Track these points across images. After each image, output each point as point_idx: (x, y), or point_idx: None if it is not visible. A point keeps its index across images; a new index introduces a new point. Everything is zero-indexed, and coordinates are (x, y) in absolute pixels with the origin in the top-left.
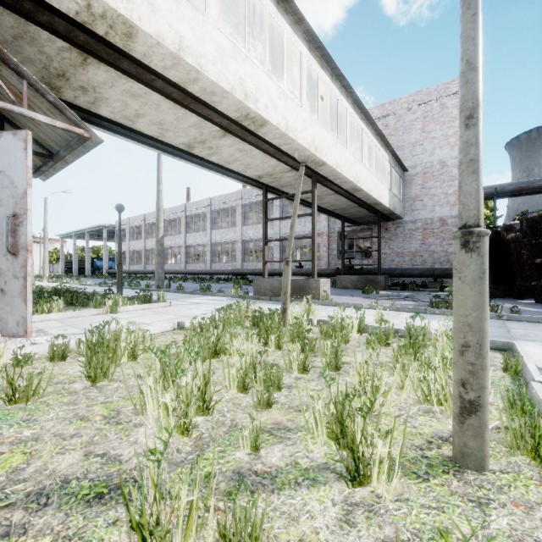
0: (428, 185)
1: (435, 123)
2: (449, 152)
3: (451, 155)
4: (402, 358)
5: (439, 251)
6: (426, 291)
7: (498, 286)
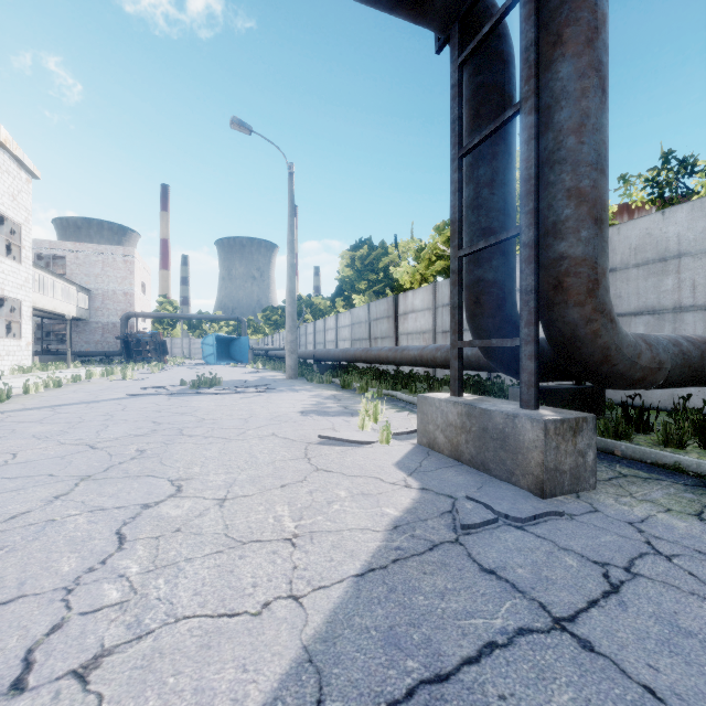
0: (106, 303)
1: (110, 267)
2: (118, 287)
3: (119, 289)
4: (64, 365)
5: (113, 342)
6: (98, 363)
7: (129, 359)
